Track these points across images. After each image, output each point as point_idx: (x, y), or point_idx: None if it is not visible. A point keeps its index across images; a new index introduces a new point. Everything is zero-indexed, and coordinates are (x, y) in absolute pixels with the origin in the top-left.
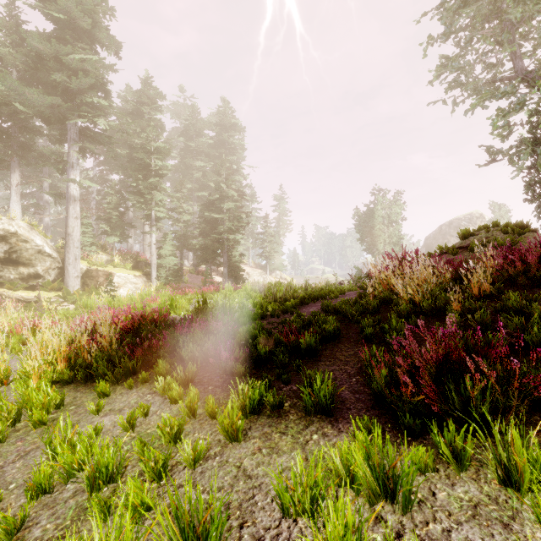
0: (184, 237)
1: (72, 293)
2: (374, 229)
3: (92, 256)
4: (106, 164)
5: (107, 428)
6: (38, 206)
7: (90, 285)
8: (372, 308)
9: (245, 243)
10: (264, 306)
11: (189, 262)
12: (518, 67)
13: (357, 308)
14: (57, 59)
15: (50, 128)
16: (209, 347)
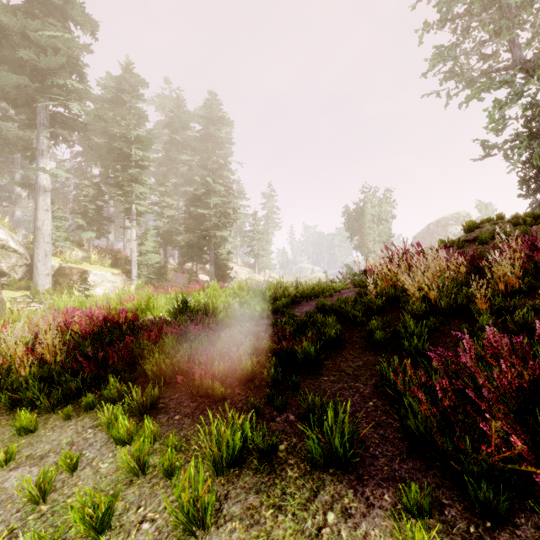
0: (168, 234)
1: (41, 293)
2: (364, 227)
3: (66, 252)
4: (85, 155)
5: (10, 492)
6: (8, 199)
7: (62, 283)
8: (376, 307)
9: (233, 241)
10: (252, 305)
11: (175, 261)
12: (516, 56)
13: (359, 308)
14: (25, 36)
15: (17, 111)
16: (180, 358)
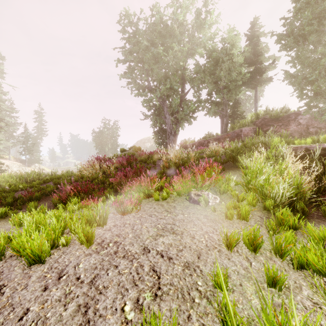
0: None
1: None
2: (103, 141)
3: None
4: None
5: None
6: None
7: None
8: (75, 180)
9: (5, 142)
10: (17, 185)
11: None
12: (149, 85)
13: (67, 181)
14: None
15: None
16: None
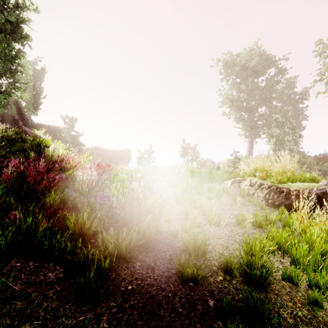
0: None
1: None
2: None
3: None
4: None
5: None
6: None
7: None
8: None
9: None
10: None
11: None
12: None
13: None
14: None
15: None
16: None
